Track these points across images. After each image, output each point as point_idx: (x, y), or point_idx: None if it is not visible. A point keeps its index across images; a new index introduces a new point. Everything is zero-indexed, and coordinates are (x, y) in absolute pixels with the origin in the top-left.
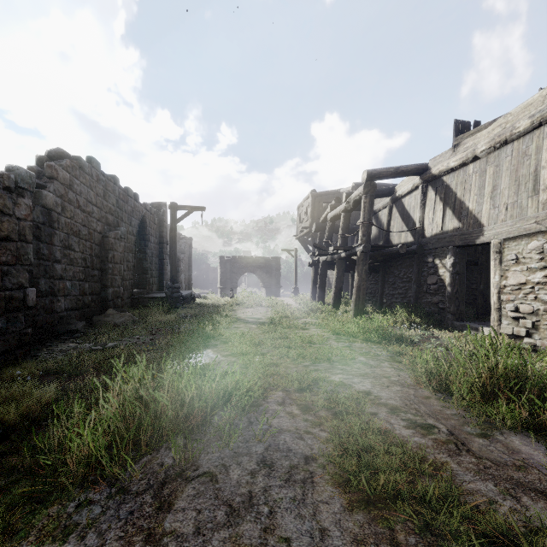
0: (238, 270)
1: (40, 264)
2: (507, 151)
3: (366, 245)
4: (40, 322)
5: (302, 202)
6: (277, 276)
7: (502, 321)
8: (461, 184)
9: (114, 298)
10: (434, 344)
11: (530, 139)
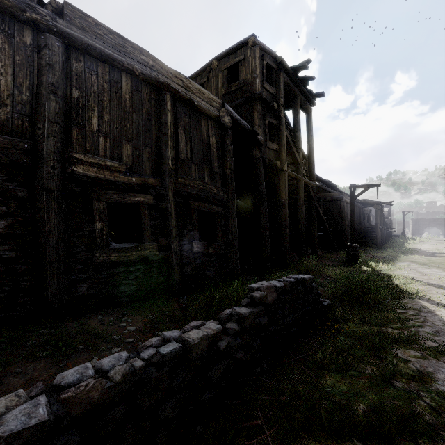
0: (422, 225)
1: None
2: None
3: None
4: None
5: None
6: None
7: None
8: None
9: None
10: None
11: None
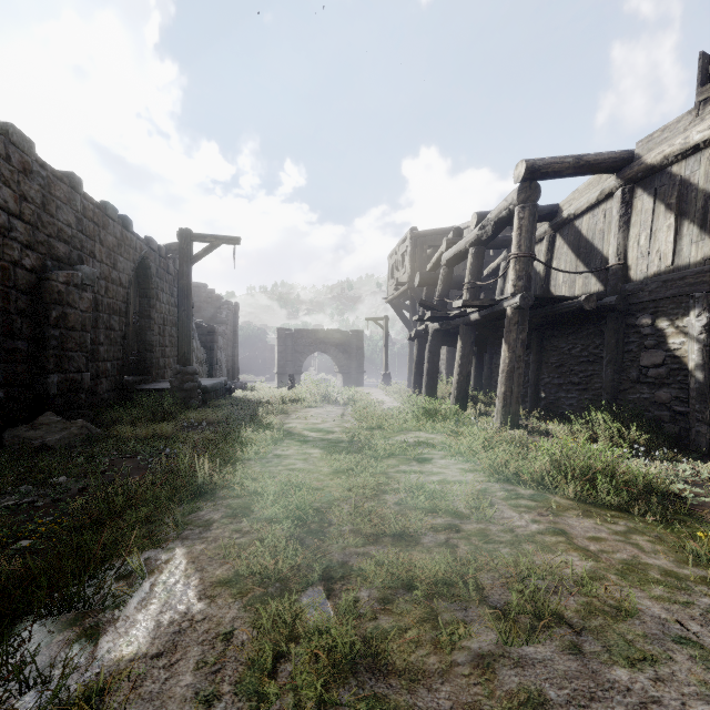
0: (303, 348)
1: None
2: None
3: (525, 295)
4: None
5: (397, 247)
6: (358, 357)
7: None
8: None
9: (68, 392)
10: None
11: None
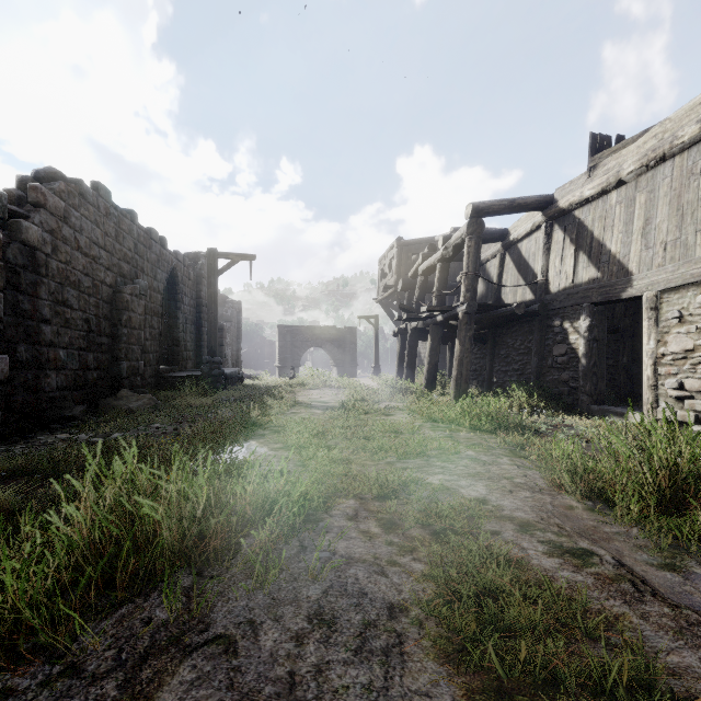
0: (301, 344)
1: (19, 323)
2: (665, 171)
3: (470, 304)
4: (18, 405)
5: (385, 253)
6: (352, 352)
7: (659, 403)
8: (599, 219)
9: (131, 376)
10: (568, 435)
11: (698, 152)
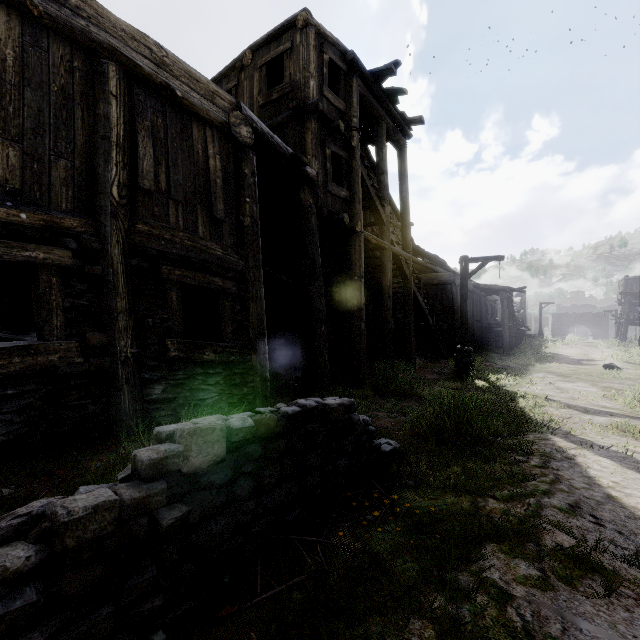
0: (566, 323)
1: None
2: None
3: (625, 319)
4: None
5: (620, 280)
6: (604, 327)
7: None
8: None
9: None
10: (630, 346)
11: None
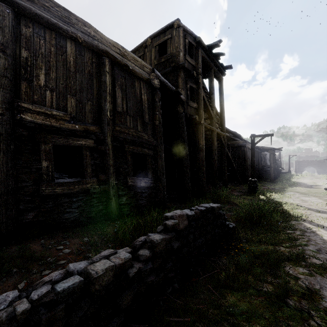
0: (303, 165)
1: None
2: None
3: None
4: None
5: None
6: (324, 168)
7: None
8: None
9: None
10: None
11: None
